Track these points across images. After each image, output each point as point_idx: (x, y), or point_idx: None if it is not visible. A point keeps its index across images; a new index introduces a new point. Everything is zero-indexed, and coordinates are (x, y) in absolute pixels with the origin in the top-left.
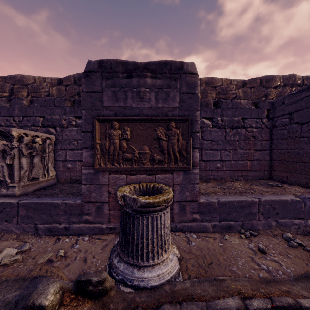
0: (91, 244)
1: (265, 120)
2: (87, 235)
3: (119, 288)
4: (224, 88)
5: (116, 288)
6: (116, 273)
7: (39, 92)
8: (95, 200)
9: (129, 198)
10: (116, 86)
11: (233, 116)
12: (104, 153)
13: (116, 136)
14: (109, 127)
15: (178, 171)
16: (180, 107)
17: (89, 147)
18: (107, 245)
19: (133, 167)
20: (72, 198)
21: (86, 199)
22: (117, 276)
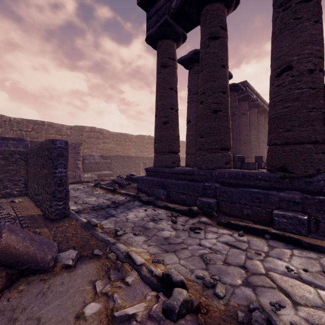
0: None
1: None
2: None
3: None
4: (59, 129)
5: None
6: None
7: None
8: None
9: None
10: None
11: None
12: None
13: None
14: None
15: None
16: None
17: None
18: None
19: None
20: None
21: None
22: None
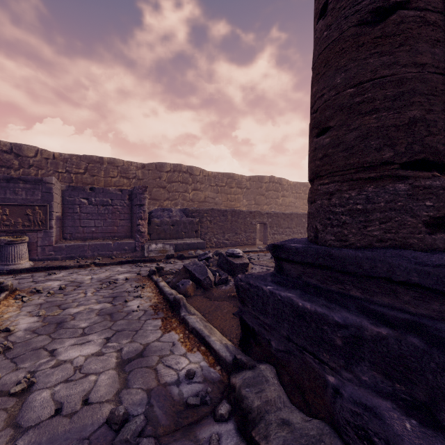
0: None
1: (127, 201)
2: None
3: None
4: (125, 168)
5: None
6: None
7: None
8: None
9: (3, 240)
10: None
11: (104, 198)
12: None
13: None
14: None
15: (41, 231)
16: (42, 199)
17: None
18: None
19: (11, 229)
20: None
21: None
22: None
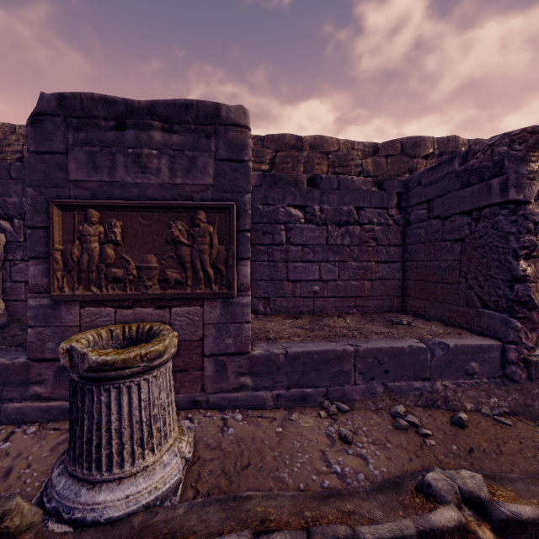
0: (36, 440)
1: (394, 212)
2: (37, 422)
3: (45, 527)
4: (342, 156)
5: (39, 527)
6: (49, 497)
7: (2, 152)
8: (53, 357)
9: (76, 353)
10: (96, 143)
11: (340, 204)
12: (70, 268)
13: (92, 237)
14: (80, 220)
15: (213, 301)
16: (216, 186)
17: (41, 256)
18: (67, 440)
19: (126, 293)
20: (13, 354)
21: (36, 354)
22: (49, 503)
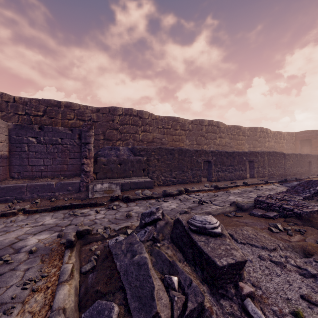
0: None
1: (77, 140)
2: None
3: None
4: (81, 111)
5: None
6: None
7: None
8: None
9: None
10: None
11: (53, 137)
12: None
13: None
14: None
15: None
16: None
17: None
18: None
19: None
20: None
21: None
22: None
